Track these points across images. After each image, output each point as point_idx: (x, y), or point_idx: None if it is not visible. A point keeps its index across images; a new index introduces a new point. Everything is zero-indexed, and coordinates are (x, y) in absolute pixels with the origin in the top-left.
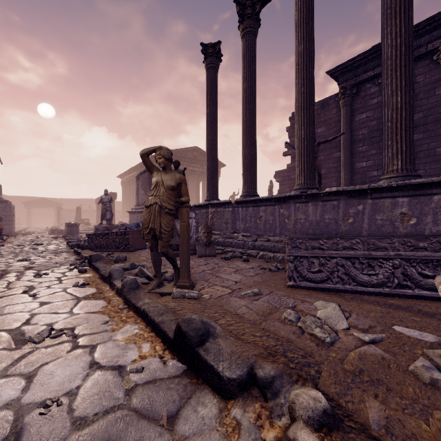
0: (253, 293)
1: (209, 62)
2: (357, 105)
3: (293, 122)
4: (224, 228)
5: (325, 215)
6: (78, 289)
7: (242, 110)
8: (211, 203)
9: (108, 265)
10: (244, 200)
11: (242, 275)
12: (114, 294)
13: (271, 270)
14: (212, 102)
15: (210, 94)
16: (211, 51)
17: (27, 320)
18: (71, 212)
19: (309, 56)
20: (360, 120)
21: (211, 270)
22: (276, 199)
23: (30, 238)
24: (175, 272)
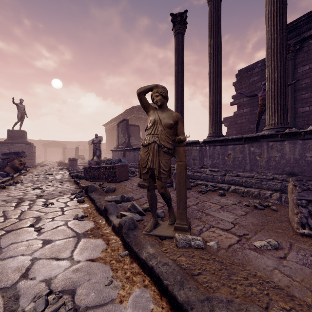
0: (271, 246)
1: (177, 28)
2: (300, 58)
3: (239, 78)
4: (192, 163)
5: (306, 153)
6: (77, 222)
7: (209, 63)
8: None
9: (101, 196)
10: (212, 140)
11: (231, 213)
12: (111, 231)
13: (257, 207)
14: (180, 61)
15: (178, 54)
16: (179, 19)
17: (26, 270)
18: (72, 150)
19: (282, 3)
20: (302, 71)
21: (196, 205)
22: (246, 138)
23: (45, 169)
24: (169, 211)
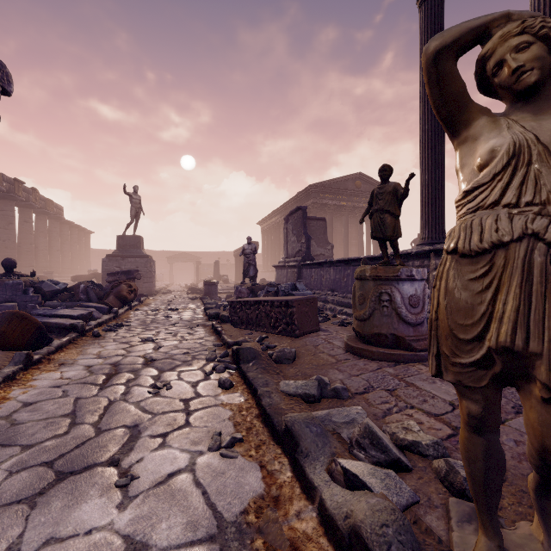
0: None
1: None
2: None
3: None
4: None
5: None
6: (219, 463)
7: None
8: (438, 249)
9: (270, 376)
10: None
11: None
12: (319, 531)
13: None
14: None
15: None
16: None
17: None
18: (209, 267)
19: None
20: None
21: None
22: None
23: (168, 299)
24: (544, 505)
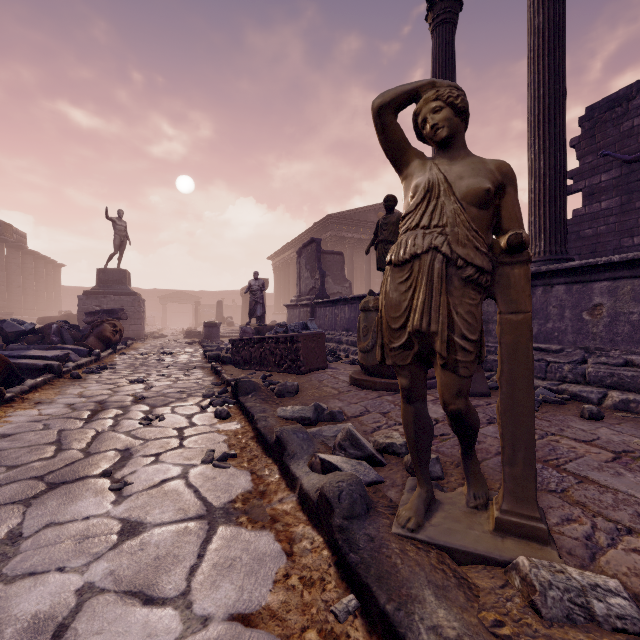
0: None
1: (439, 12)
2: None
3: (588, 126)
4: None
5: None
6: (212, 472)
7: (530, 76)
8: None
9: (269, 405)
10: (542, 271)
11: None
12: (296, 508)
13: None
14: None
15: (441, 73)
16: None
17: (54, 635)
18: (211, 309)
19: None
20: None
21: None
22: None
23: (160, 343)
24: (467, 464)
